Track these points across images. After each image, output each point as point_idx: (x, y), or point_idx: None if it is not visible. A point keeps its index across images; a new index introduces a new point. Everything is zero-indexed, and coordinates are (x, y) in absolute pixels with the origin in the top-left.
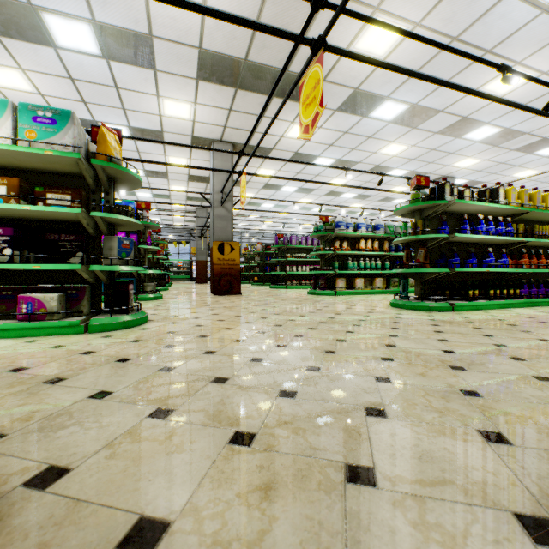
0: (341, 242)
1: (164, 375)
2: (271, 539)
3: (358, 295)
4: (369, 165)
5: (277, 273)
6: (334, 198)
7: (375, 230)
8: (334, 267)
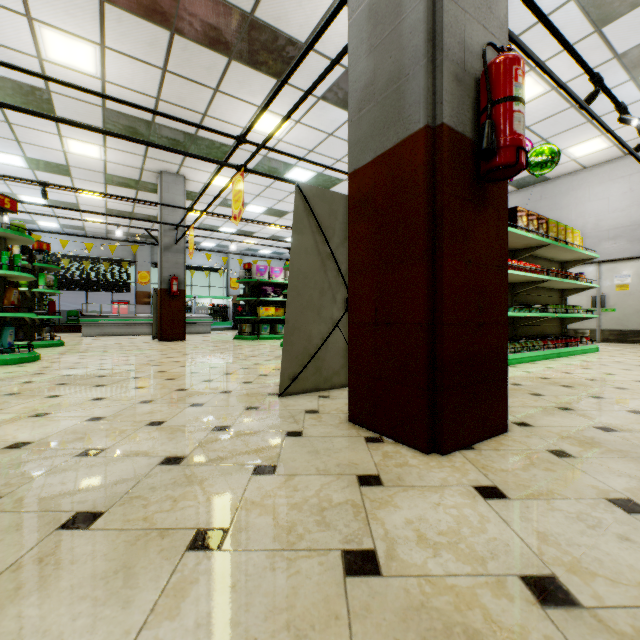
0: None
1: (238, 342)
2: (215, 340)
3: None
4: None
5: None
6: None
7: None
8: None
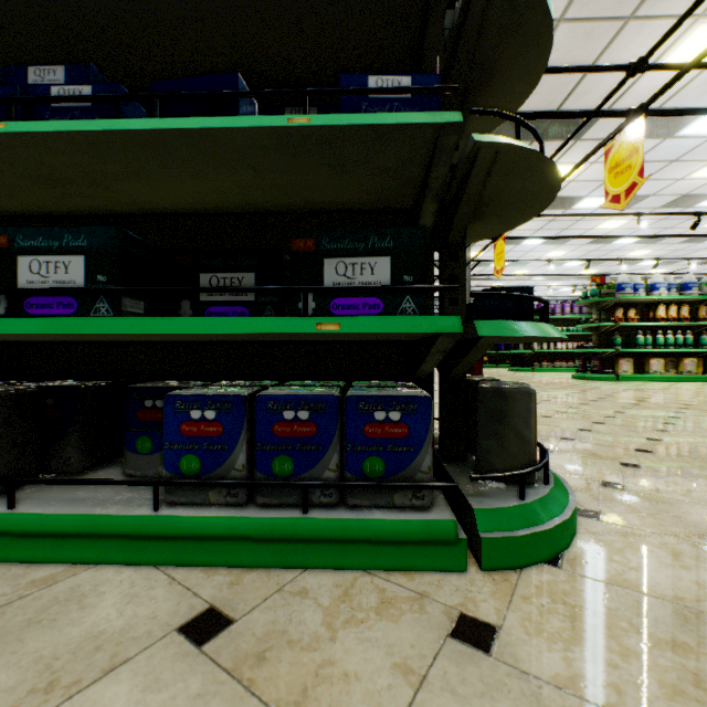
0: (625, 309)
1: None
2: (695, 495)
3: (653, 382)
4: (668, 196)
5: (520, 351)
6: (603, 246)
7: (682, 290)
8: (613, 343)
